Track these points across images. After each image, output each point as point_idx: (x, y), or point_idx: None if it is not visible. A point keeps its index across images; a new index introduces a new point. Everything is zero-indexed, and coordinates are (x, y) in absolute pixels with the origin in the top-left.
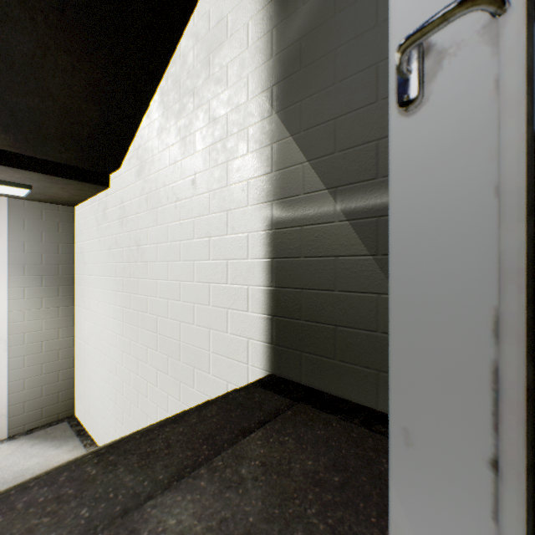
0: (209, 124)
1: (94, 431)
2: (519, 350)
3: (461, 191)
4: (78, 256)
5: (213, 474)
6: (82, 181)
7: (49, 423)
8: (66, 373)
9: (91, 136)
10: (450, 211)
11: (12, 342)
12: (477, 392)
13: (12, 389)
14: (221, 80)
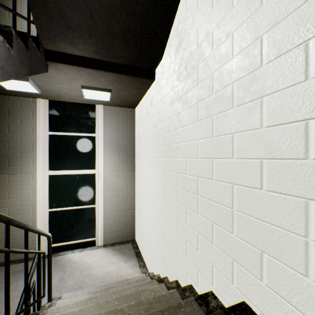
0: None
1: (145, 257)
2: None
3: None
4: (137, 139)
5: None
6: (137, 77)
7: (122, 241)
8: (131, 212)
9: (142, 27)
10: None
11: (105, 189)
12: None
13: (105, 217)
14: None
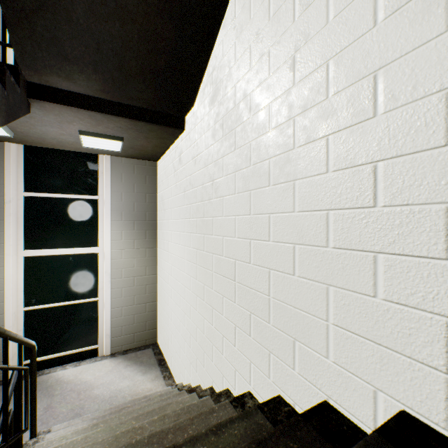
0: None
1: (171, 365)
2: None
3: None
4: (160, 204)
5: None
6: (160, 125)
7: (139, 347)
8: (151, 305)
9: (167, 67)
10: None
11: (114, 275)
12: None
13: (114, 315)
14: None
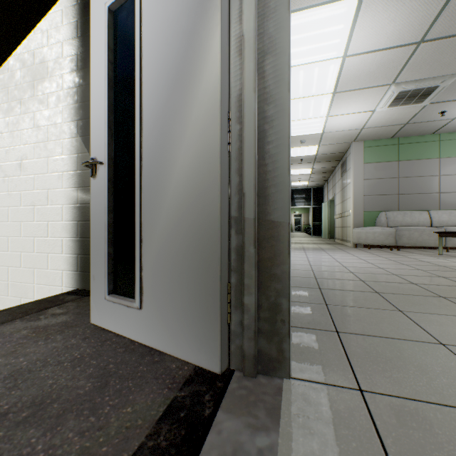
0: (34, 129)
1: None
2: (107, 245)
3: (102, 205)
4: None
5: (24, 320)
6: None
7: None
8: None
9: None
10: (101, 210)
11: None
12: (104, 258)
13: None
14: (43, 102)
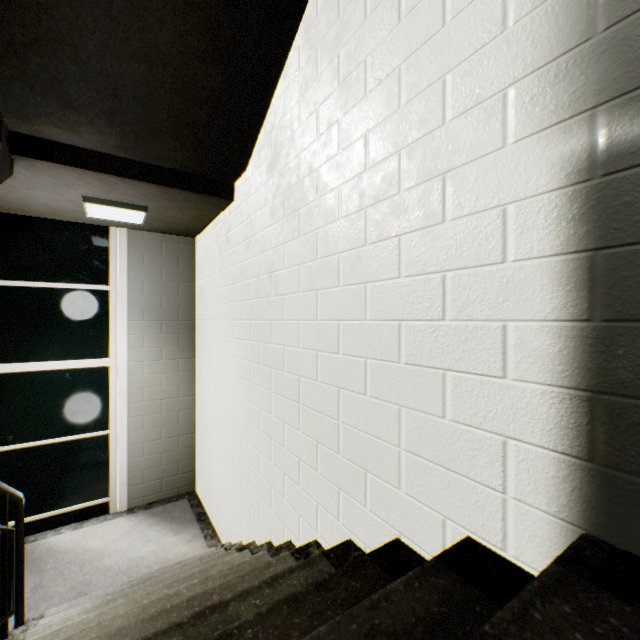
0: (398, 26)
1: (215, 519)
2: None
3: None
4: (199, 297)
5: None
6: (201, 193)
7: (169, 498)
8: (186, 439)
9: (210, 121)
10: None
11: (132, 398)
12: None
13: (132, 454)
14: None
